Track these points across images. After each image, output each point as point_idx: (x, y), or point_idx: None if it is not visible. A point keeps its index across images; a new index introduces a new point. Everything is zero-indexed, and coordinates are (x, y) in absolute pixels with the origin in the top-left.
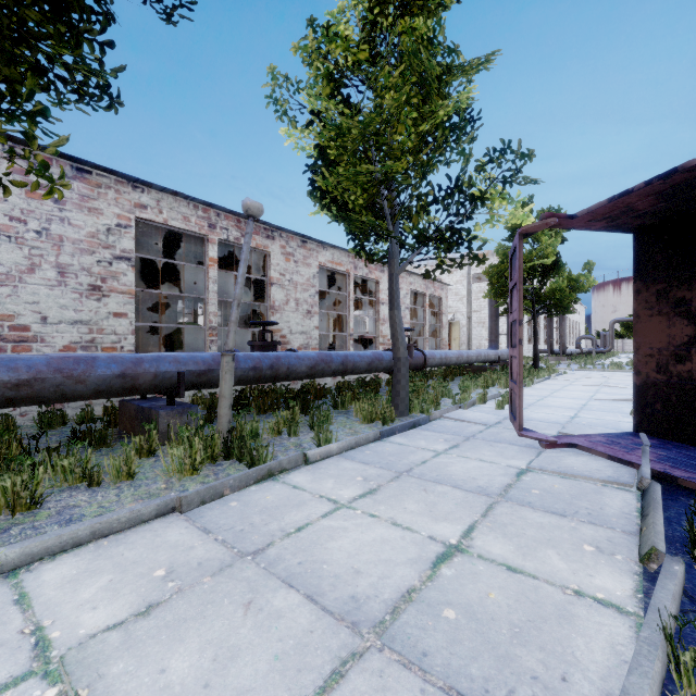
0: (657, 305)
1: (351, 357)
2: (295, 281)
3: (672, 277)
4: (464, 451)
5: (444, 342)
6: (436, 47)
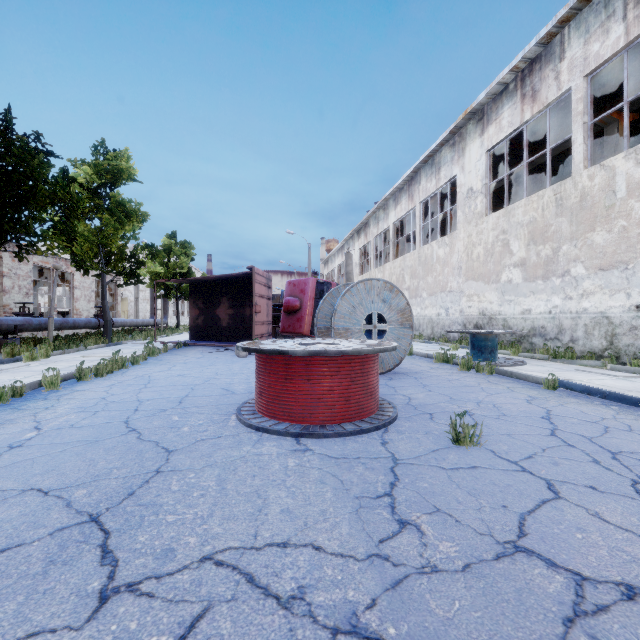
0: (194, 305)
1: (77, 320)
2: (18, 274)
3: (196, 298)
4: (138, 346)
5: (119, 313)
6: (125, 201)
